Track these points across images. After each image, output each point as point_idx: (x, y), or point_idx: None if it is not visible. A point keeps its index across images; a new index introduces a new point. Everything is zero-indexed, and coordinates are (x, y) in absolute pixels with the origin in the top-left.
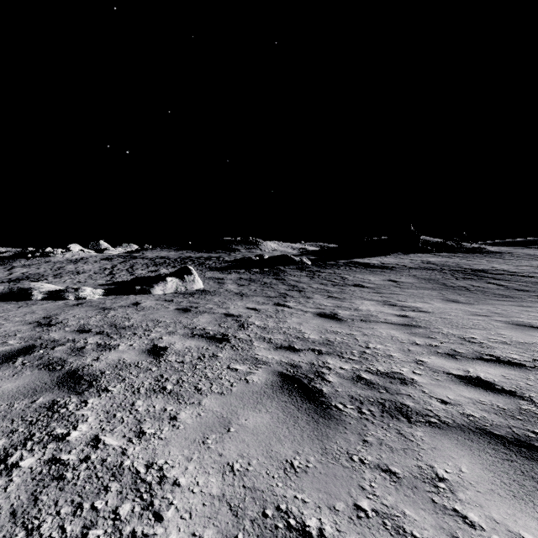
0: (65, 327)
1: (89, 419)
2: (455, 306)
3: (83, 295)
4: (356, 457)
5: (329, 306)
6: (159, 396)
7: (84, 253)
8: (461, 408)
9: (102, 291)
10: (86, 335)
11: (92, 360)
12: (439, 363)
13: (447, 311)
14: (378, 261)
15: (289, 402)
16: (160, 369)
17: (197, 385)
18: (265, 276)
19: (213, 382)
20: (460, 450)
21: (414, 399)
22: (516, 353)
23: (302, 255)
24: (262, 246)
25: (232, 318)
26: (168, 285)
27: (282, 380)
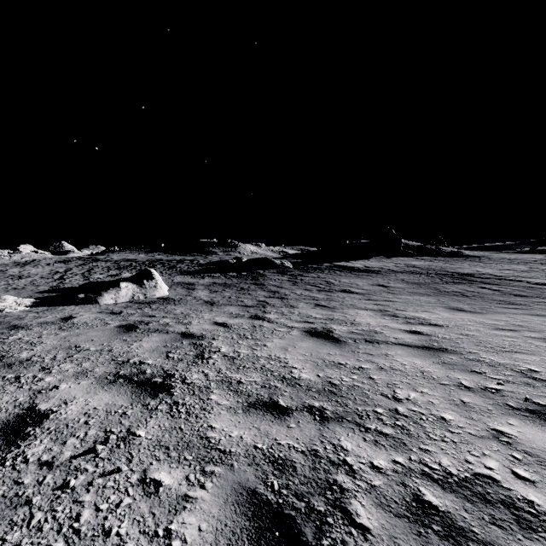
0: None
1: None
2: (465, 316)
3: (0, 307)
4: None
5: (318, 318)
6: None
7: (37, 255)
8: None
9: (31, 300)
10: None
11: None
12: (536, 439)
13: (462, 324)
14: (362, 264)
15: None
16: None
17: None
18: (242, 280)
19: None
20: None
21: None
22: None
23: (282, 258)
24: (241, 249)
25: (190, 340)
26: (122, 292)
27: (253, 531)
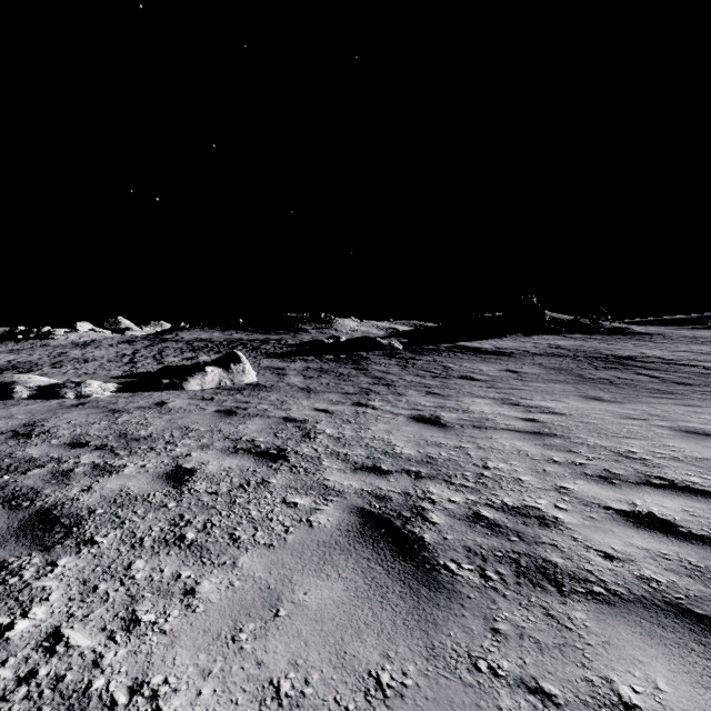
0: (53, 439)
1: (52, 595)
2: (598, 405)
3: (87, 392)
4: (484, 664)
5: (428, 406)
6: (172, 551)
7: (96, 334)
8: (636, 566)
9: (114, 386)
10: (79, 451)
11: (81, 490)
12: (590, 491)
13: (589, 413)
14: (492, 344)
15: (374, 559)
16: (180, 505)
17: (234, 531)
18: (341, 364)
19: (258, 525)
20: (648, 645)
21: (562, 552)
22: (696, 474)
23: (390, 336)
24: (338, 325)
25: (294, 424)
26: (208, 377)
27: (362, 521)
